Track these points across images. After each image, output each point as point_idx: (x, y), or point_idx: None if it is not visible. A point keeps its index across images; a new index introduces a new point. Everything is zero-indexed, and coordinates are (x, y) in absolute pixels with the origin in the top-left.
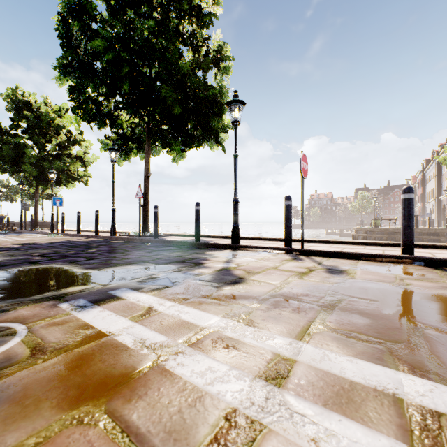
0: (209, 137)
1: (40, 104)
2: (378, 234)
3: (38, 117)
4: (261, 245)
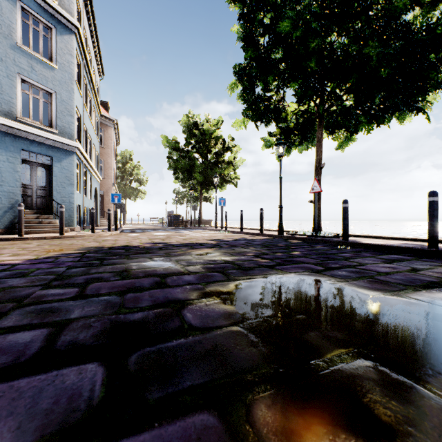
0: (407, 105)
1: (203, 122)
2: None
3: (202, 133)
4: None
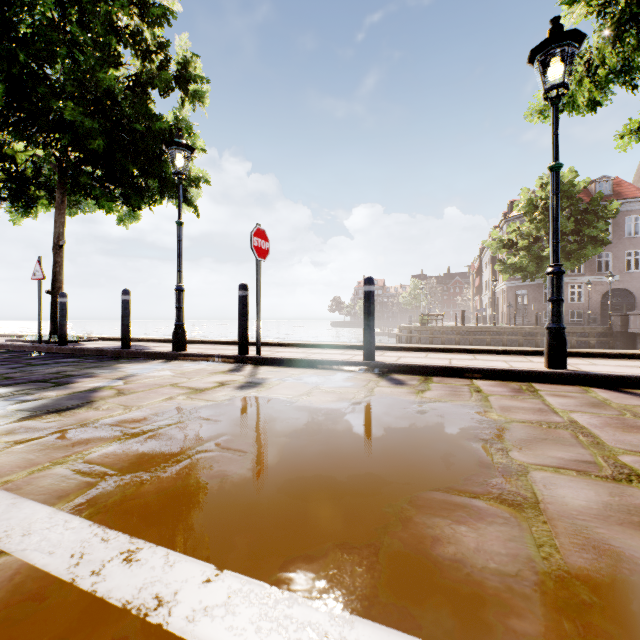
0: (171, 192)
1: None
2: (423, 333)
3: None
4: (213, 352)
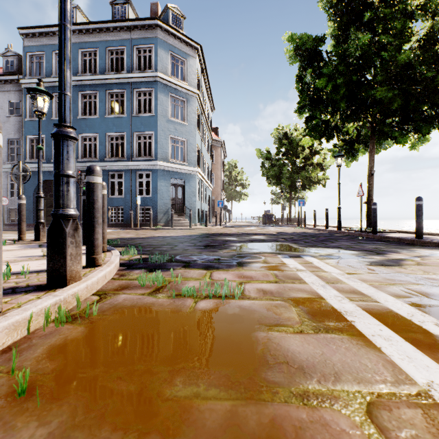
0: None
1: (292, 131)
2: None
3: (290, 142)
4: None
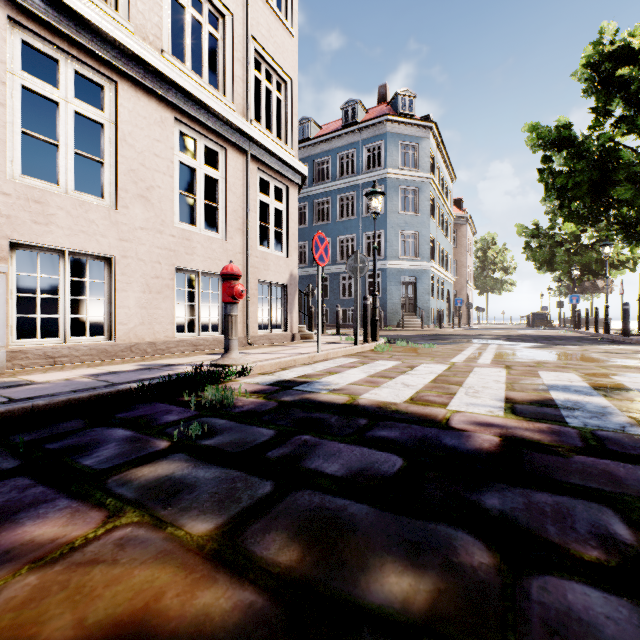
0: None
1: None
2: None
3: None
4: None
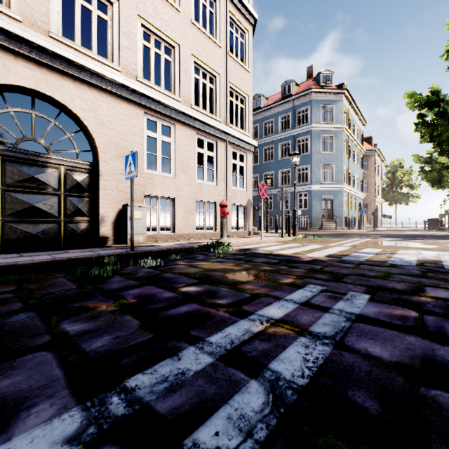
0: None
1: None
2: None
3: None
4: None
